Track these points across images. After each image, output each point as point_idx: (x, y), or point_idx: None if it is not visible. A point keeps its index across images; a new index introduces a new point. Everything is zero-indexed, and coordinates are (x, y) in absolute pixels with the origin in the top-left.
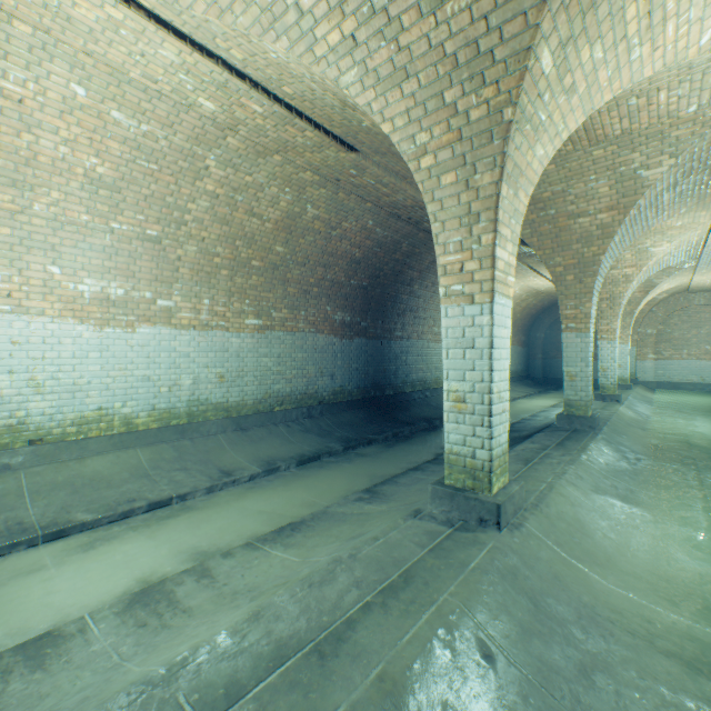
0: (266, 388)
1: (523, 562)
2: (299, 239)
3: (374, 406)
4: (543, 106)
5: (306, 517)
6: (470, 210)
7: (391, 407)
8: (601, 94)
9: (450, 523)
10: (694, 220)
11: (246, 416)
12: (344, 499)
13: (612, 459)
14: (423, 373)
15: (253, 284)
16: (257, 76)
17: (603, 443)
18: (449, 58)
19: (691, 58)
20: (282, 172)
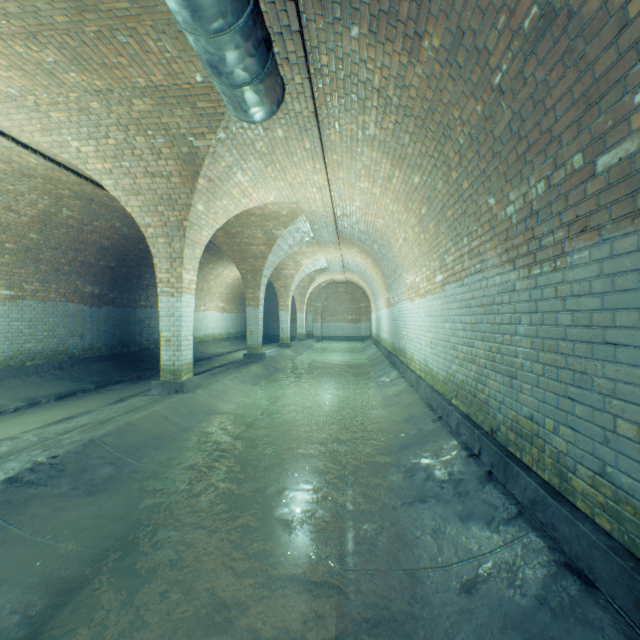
0: (18, 347)
1: (191, 401)
2: (54, 230)
3: (122, 359)
4: (203, 219)
5: (76, 414)
6: (172, 256)
7: (137, 359)
8: (233, 212)
9: (163, 395)
10: (315, 250)
11: None
12: (102, 405)
13: (261, 372)
14: None
15: (6, 262)
16: (38, 148)
17: (261, 366)
18: (160, 195)
19: (270, 202)
20: (44, 187)
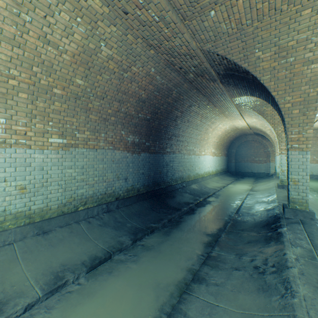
0: (70, 193)
1: None
2: (97, 75)
3: (154, 196)
4: None
5: None
6: None
7: (164, 196)
8: None
9: None
10: None
11: (48, 219)
12: None
13: None
14: (182, 173)
15: (56, 109)
16: None
17: None
18: None
19: None
20: None
